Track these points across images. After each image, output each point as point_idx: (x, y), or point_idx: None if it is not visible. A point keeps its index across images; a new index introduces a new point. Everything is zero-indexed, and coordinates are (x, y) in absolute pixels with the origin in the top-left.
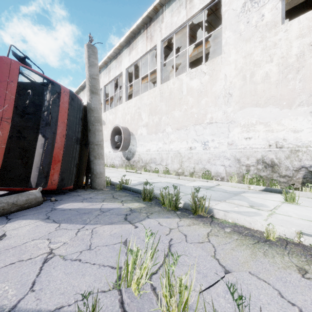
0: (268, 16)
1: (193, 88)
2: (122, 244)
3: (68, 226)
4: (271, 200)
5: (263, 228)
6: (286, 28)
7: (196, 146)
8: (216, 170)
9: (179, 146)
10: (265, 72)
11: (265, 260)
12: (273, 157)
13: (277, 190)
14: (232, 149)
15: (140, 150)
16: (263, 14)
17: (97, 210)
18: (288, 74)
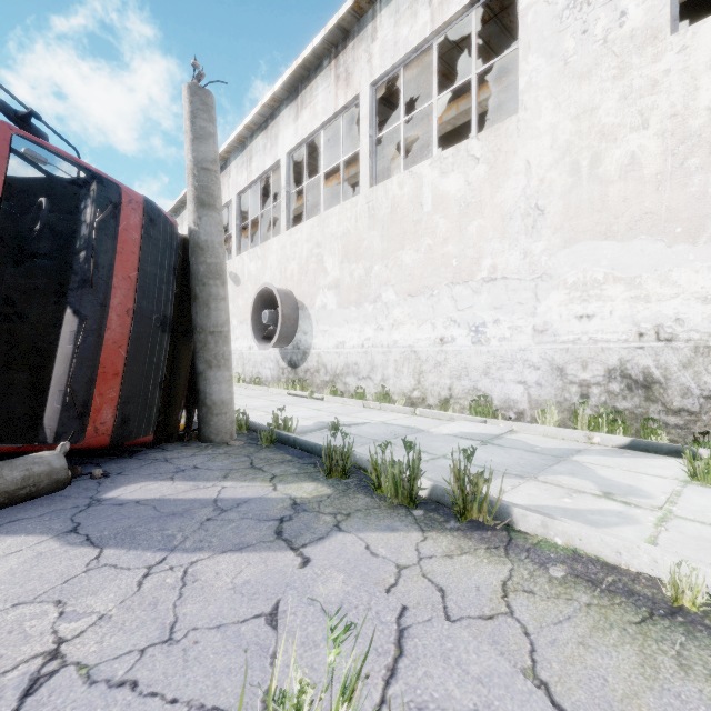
0: (637, 16)
1: (448, 197)
2: (263, 624)
3: (124, 557)
4: (652, 474)
5: (656, 570)
6: (683, 43)
7: (456, 335)
8: (505, 395)
9: (415, 335)
10: (628, 154)
11: (690, 687)
12: (649, 364)
13: (663, 448)
14: (545, 344)
15: (321, 345)
16: (622, 10)
17: (207, 504)
18: (688, 158)
